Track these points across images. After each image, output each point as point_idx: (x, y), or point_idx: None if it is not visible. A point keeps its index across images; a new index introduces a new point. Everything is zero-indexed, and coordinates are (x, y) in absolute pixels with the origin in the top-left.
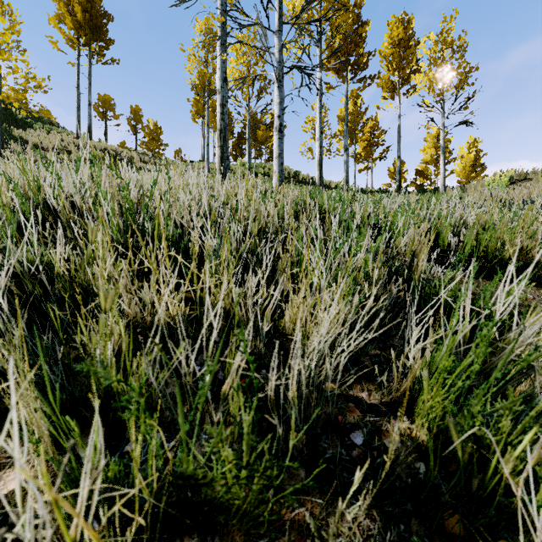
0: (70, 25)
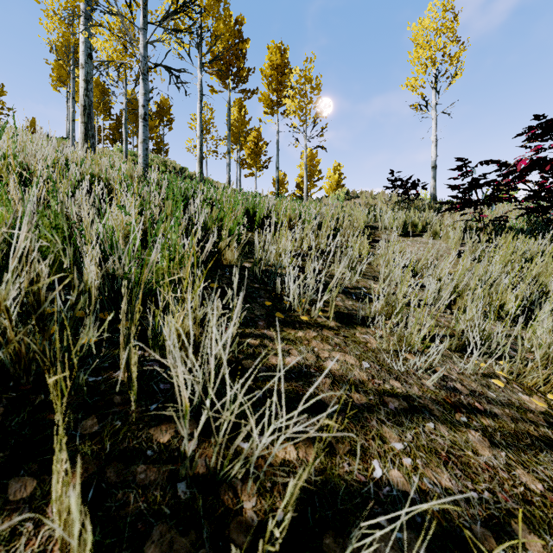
0: None
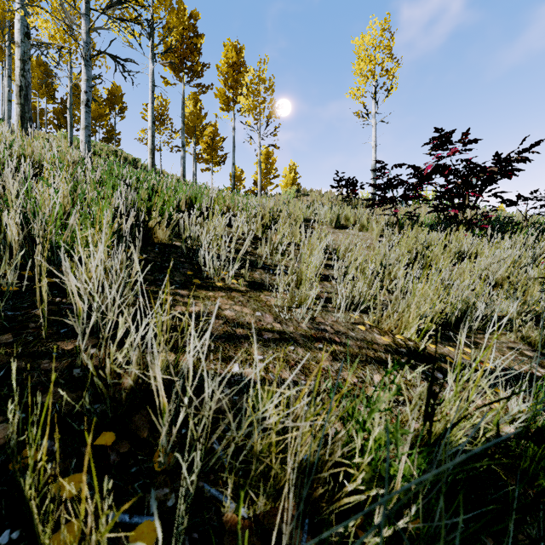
0: None
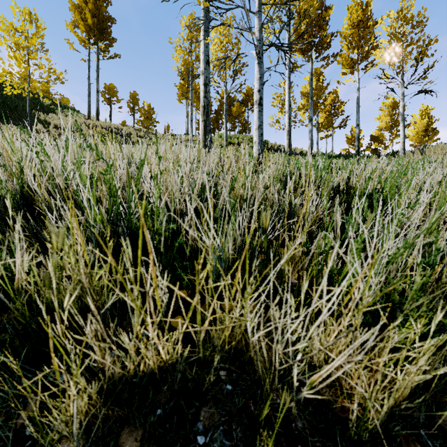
0: (83, 29)
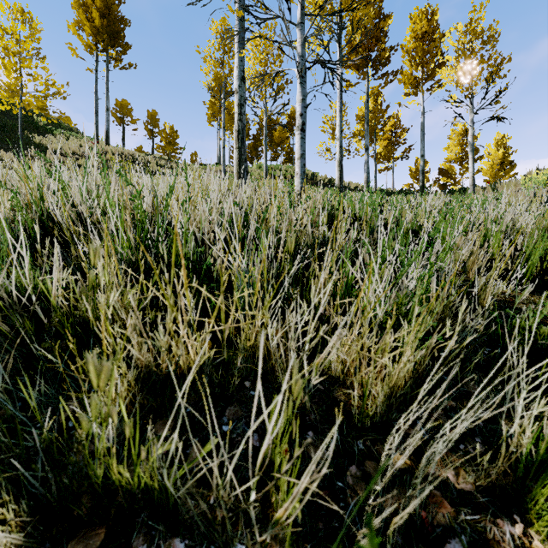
0: (89, 32)
